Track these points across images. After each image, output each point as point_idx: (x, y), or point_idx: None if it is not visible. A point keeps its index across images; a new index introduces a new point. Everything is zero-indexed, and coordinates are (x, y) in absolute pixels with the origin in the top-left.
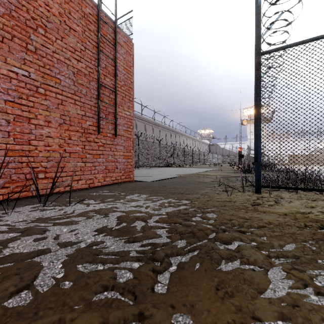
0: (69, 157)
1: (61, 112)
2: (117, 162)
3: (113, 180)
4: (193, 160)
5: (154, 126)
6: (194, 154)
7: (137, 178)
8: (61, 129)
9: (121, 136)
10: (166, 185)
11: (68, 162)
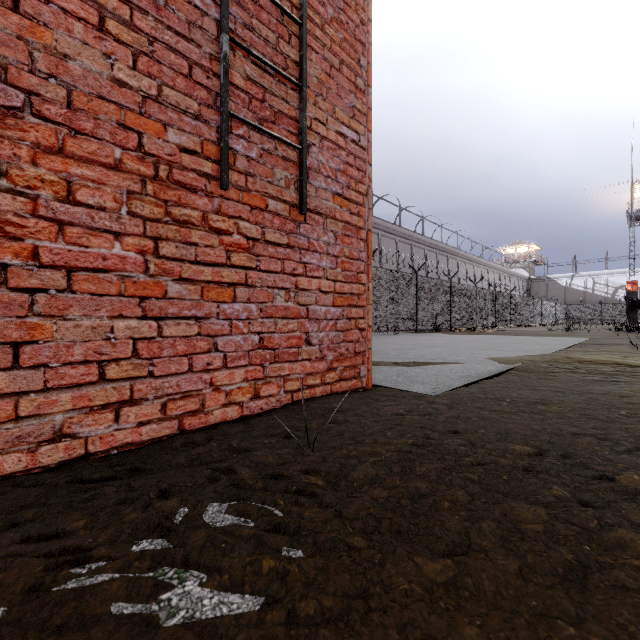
0: (66, 290)
1: (7, 50)
2: (309, 319)
3: (291, 393)
4: (497, 316)
5: (400, 240)
6: (498, 300)
7: (378, 375)
8: (7, 142)
9: (325, 219)
10: (571, 448)
11: (59, 315)
